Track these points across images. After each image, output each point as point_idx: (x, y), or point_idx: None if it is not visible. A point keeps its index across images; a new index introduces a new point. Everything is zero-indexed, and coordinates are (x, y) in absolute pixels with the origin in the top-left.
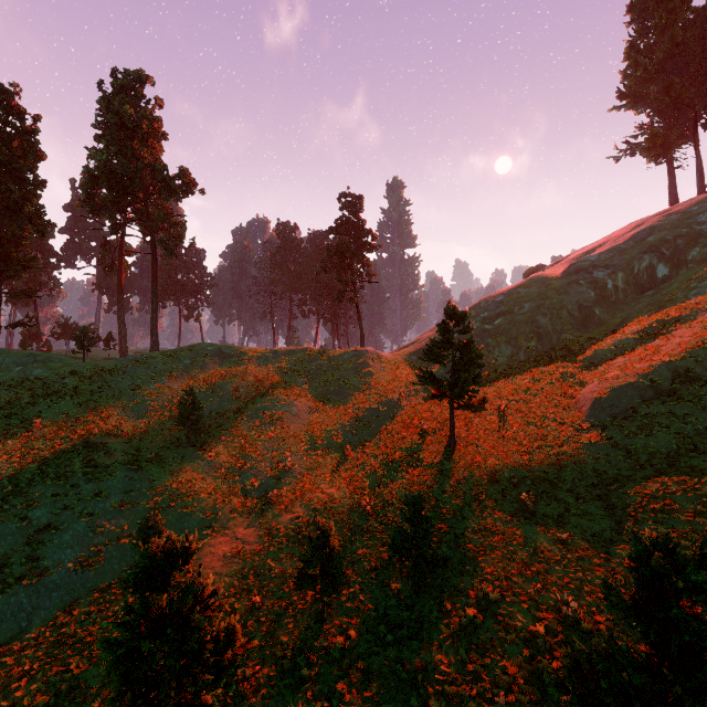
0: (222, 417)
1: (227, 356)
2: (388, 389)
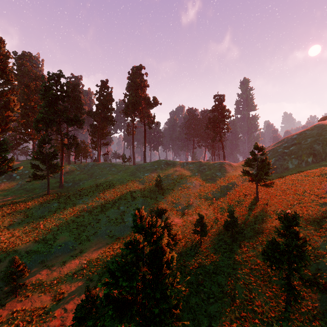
0: (168, 185)
1: (169, 164)
2: (232, 178)
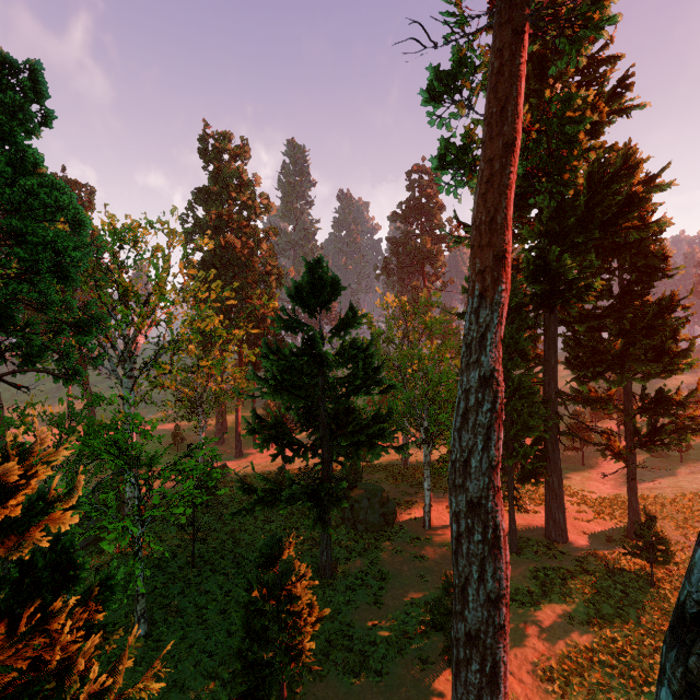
0: None
1: None
2: None
